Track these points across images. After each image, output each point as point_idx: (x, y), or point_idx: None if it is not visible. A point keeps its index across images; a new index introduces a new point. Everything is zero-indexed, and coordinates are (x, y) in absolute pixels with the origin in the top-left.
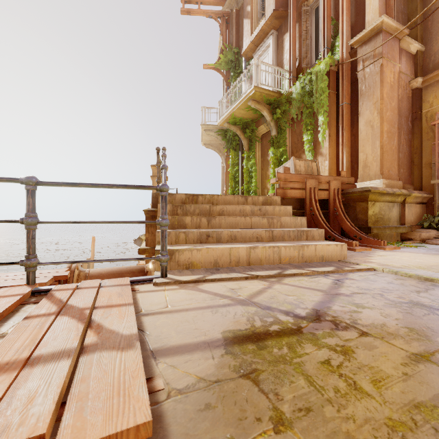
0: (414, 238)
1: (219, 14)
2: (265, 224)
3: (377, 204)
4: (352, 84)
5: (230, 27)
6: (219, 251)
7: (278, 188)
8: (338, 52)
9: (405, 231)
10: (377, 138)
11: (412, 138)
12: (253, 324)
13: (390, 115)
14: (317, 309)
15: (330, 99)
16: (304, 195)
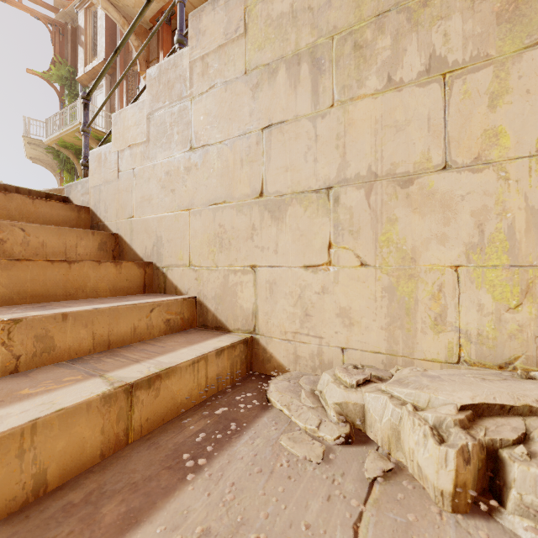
0: None
1: (49, 20)
2: None
3: None
4: None
5: (64, 41)
6: None
7: None
8: None
9: None
10: None
11: None
12: None
13: None
14: None
15: None
16: None
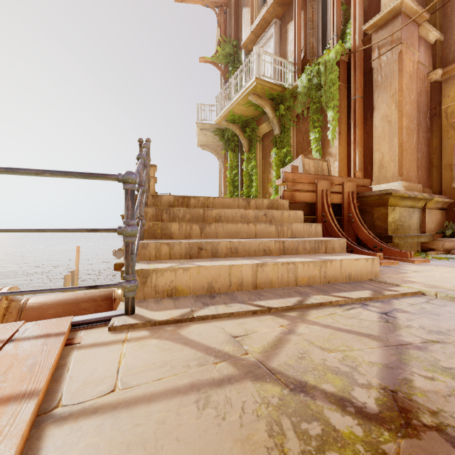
0: (436, 248)
1: (216, 3)
2: (272, 233)
3: (397, 210)
4: (365, 75)
5: (228, 18)
6: (215, 270)
7: (285, 191)
8: (349, 40)
9: (426, 240)
10: (395, 134)
11: (431, 136)
12: (283, 451)
13: (409, 109)
14: (391, 389)
15: (341, 92)
16: (314, 198)
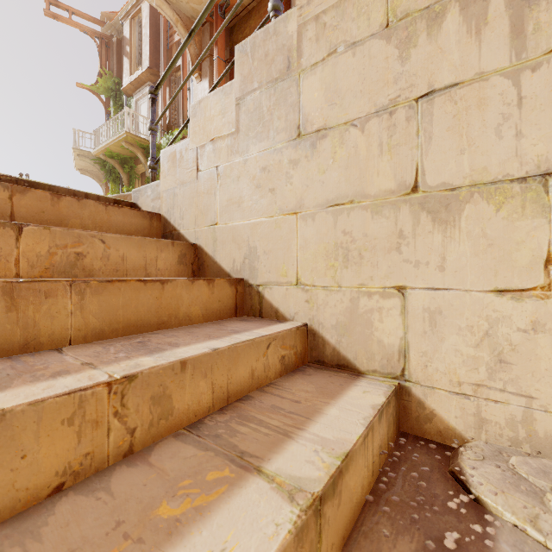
0: None
1: (97, 34)
2: None
3: None
4: None
5: (110, 53)
6: None
7: None
8: None
9: None
10: None
11: None
12: None
13: None
14: None
15: None
16: None
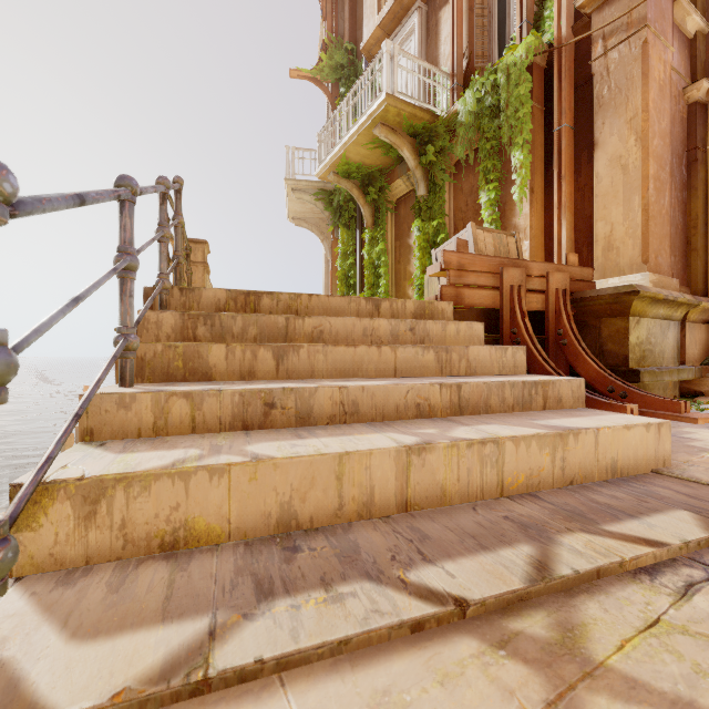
0: (708, 391)
1: None
2: (429, 366)
3: (644, 323)
4: (577, 89)
5: (339, 6)
6: (300, 469)
7: (444, 286)
8: (550, 28)
9: (691, 377)
10: (636, 189)
11: (688, 198)
12: None
13: (659, 146)
14: None
15: (534, 120)
16: (498, 301)
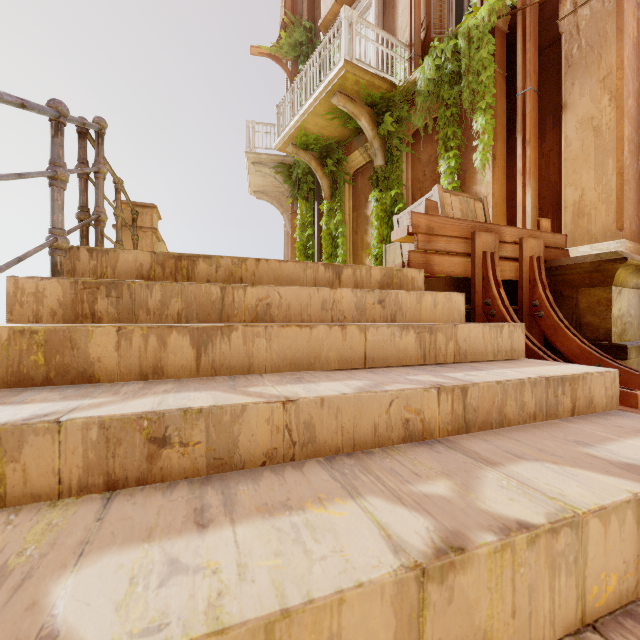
0: None
1: None
2: (409, 351)
3: (625, 293)
4: (541, 52)
5: None
6: None
7: (412, 251)
8: None
9: None
10: (610, 152)
11: None
12: None
13: (633, 107)
14: None
15: (496, 85)
16: (469, 269)
